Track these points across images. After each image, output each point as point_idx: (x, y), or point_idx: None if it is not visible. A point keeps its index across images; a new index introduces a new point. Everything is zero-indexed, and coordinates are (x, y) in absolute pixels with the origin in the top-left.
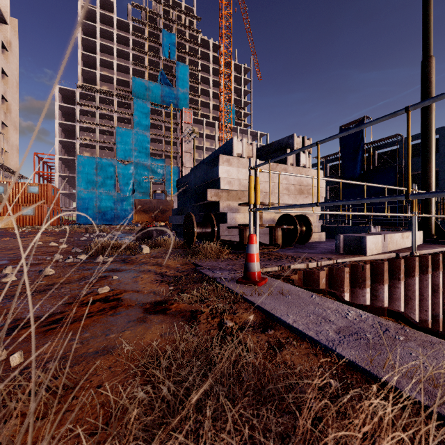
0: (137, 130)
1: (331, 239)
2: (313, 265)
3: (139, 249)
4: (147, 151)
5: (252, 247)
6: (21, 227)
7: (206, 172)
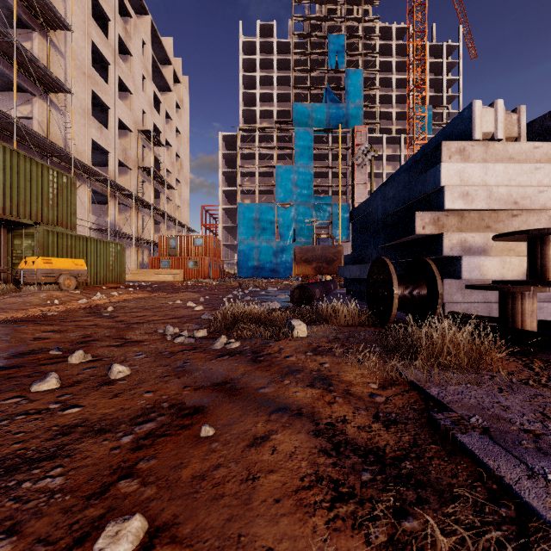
0: (298, 165)
1: None
2: None
3: (287, 327)
4: (310, 189)
5: None
6: (187, 281)
7: (407, 184)
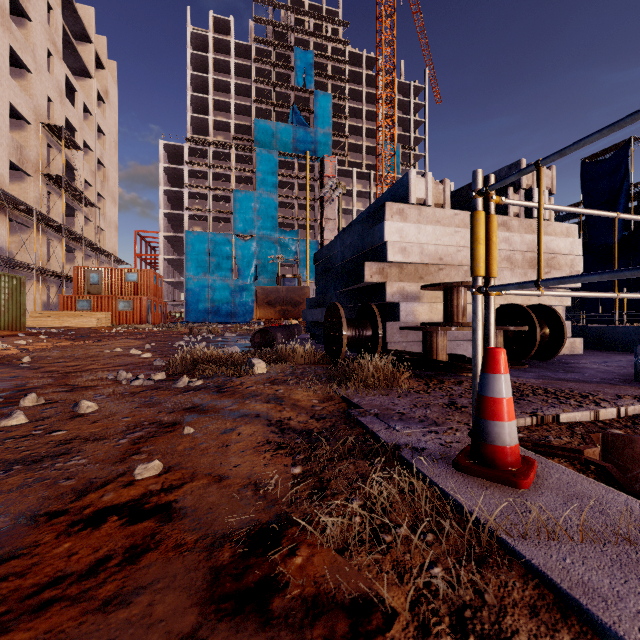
0: (260, 192)
1: (591, 350)
2: (608, 415)
3: (248, 365)
4: (274, 221)
5: (498, 381)
6: (117, 326)
7: (361, 235)
